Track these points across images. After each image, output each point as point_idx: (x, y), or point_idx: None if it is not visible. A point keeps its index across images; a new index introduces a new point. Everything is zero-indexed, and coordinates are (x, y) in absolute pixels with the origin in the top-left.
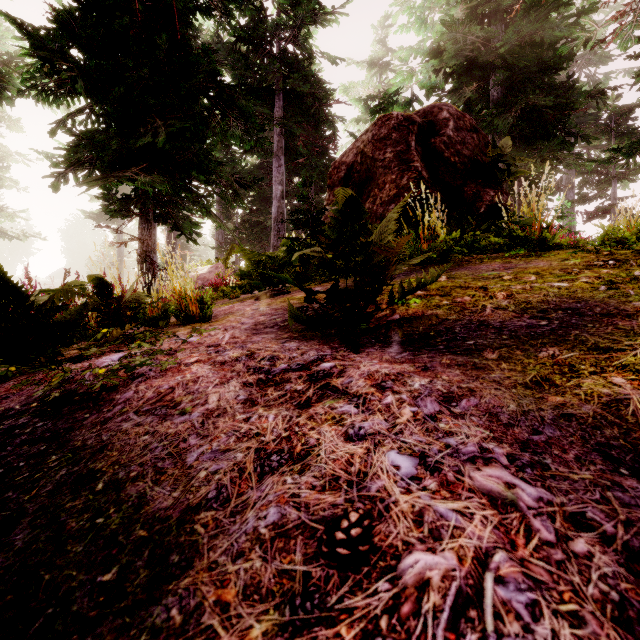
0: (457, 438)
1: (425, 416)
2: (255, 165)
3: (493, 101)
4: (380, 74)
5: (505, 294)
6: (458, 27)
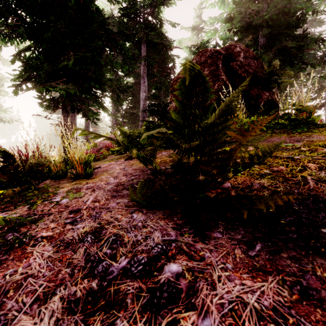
0: None
1: None
2: (132, 83)
3: (261, 45)
4: (198, 34)
5: (316, 165)
6: (242, 4)
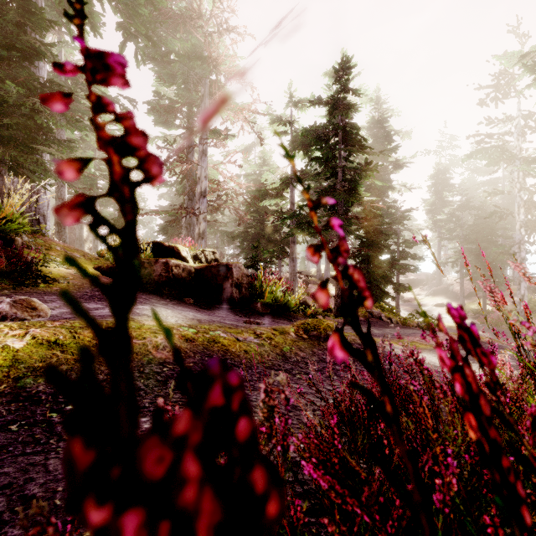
0: None
1: None
2: None
3: None
4: None
5: None
6: None
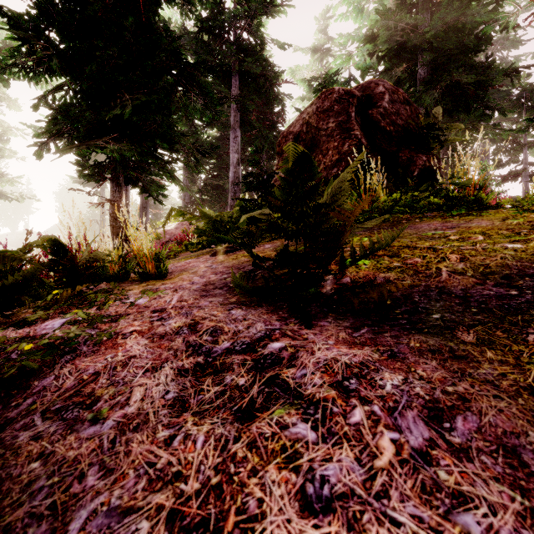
0: (477, 514)
1: (413, 453)
2: (216, 137)
3: (420, 80)
4: (322, 59)
5: (458, 256)
6: (390, 15)
